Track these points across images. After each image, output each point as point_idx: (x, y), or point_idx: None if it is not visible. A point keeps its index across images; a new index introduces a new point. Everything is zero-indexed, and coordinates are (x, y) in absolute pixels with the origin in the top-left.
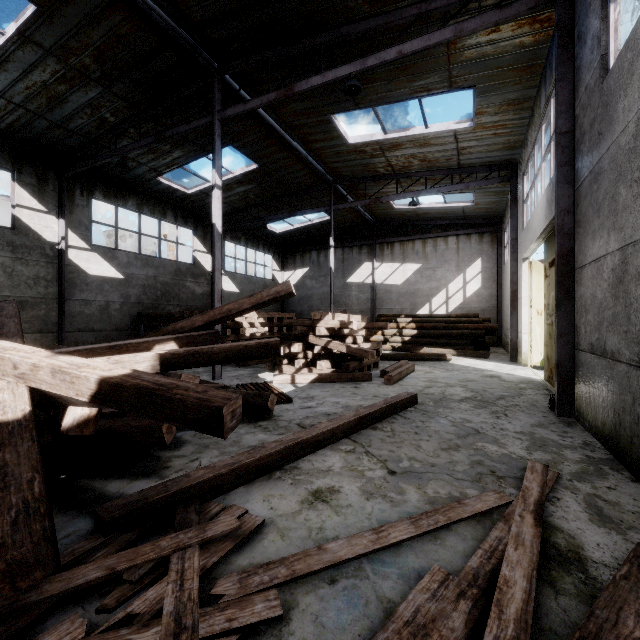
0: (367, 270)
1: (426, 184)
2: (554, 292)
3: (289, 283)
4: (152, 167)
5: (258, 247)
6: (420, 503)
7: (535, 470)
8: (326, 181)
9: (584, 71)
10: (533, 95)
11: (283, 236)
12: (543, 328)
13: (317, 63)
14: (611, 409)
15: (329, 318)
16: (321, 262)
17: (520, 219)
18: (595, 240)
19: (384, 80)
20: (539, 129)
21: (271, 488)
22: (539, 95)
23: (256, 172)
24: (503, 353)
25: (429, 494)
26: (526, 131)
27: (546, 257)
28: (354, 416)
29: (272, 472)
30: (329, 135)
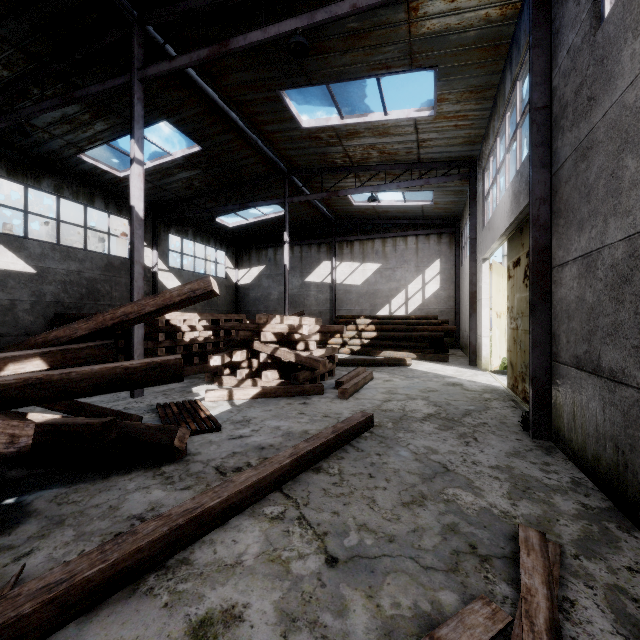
0: (326, 269)
1: (385, 178)
2: (520, 294)
3: (209, 279)
4: (70, 141)
5: (209, 242)
6: (370, 638)
7: (531, 546)
8: (280, 171)
9: (566, 31)
10: (496, 82)
11: (237, 231)
12: (502, 331)
13: (260, 21)
14: (610, 443)
15: (277, 321)
16: (278, 260)
17: (480, 218)
18: (583, 231)
19: (338, 50)
20: (502, 119)
21: (125, 621)
22: (503, 81)
23: (200, 155)
24: (462, 356)
25: (385, 611)
26: (487, 124)
27: (510, 256)
28: (290, 457)
29: (142, 577)
30: (280, 116)
